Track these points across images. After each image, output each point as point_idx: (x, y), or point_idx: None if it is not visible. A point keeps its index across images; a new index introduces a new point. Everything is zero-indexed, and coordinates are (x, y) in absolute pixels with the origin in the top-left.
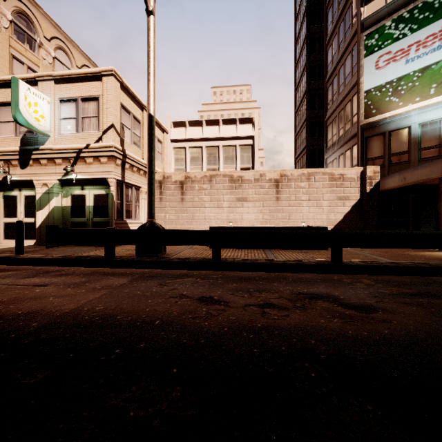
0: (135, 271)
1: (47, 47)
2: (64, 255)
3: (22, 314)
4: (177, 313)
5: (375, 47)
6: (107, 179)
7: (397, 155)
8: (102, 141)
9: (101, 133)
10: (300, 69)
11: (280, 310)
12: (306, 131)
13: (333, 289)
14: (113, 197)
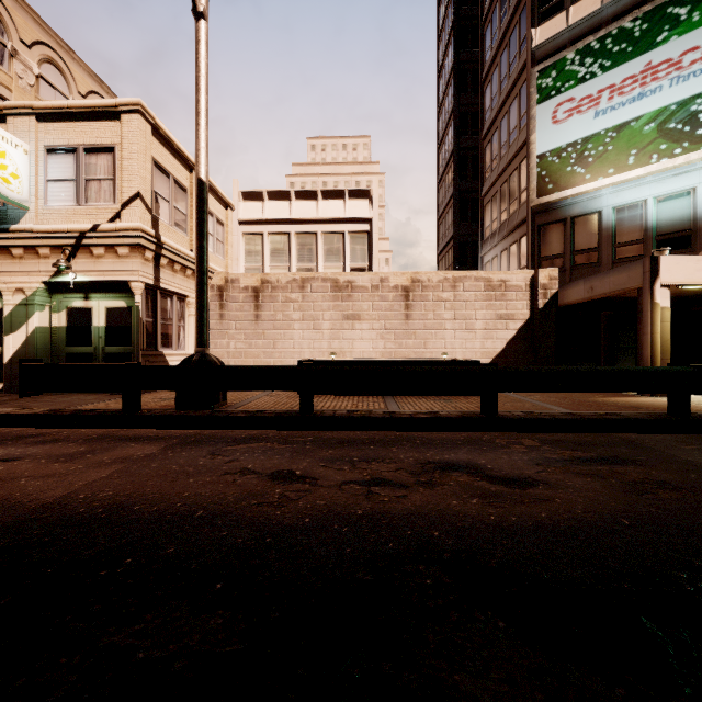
0: (173, 432)
1: (25, 59)
2: (53, 408)
3: None
4: (234, 498)
5: (552, 90)
6: (129, 282)
7: (583, 252)
8: (121, 221)
9: (119, 207)
10: (445, 116)
11: (394, 488)
12: (453, 213)
13: (478, 454)
14: (140, 313)
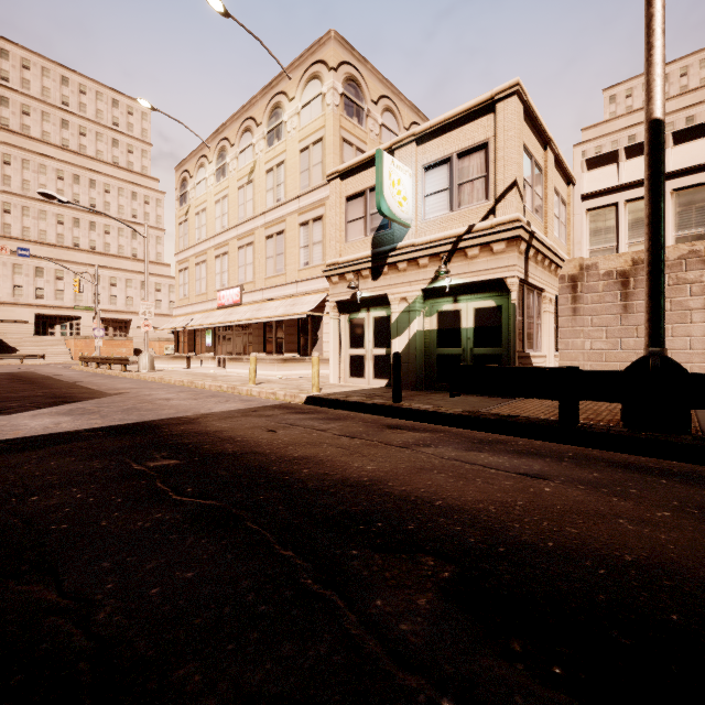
0: (686, 468)
1: (374, 114)
2: (464, 409)
3: (646, 568)
4: None
5: None
6: (504, 279)
7: None
8: (495, 216)
9: (492, 202)
10: None
11: None
12: None
13: None
14: (515, 311)
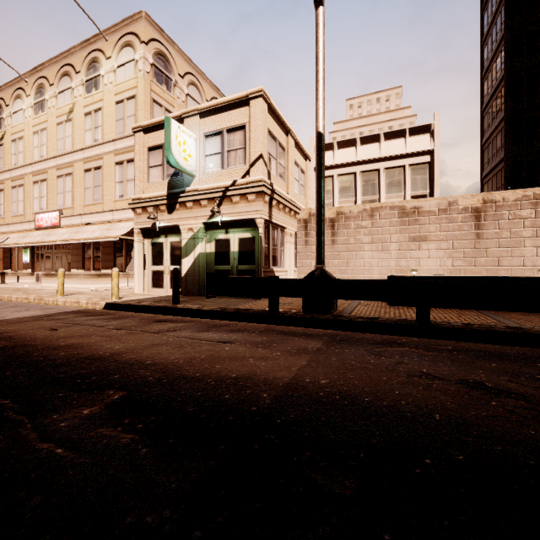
0: (316, 331)
1: (181, 85)
2: (220, 307)
3: (238, 378)
4: (453, 404)
5: None
6: (255, 219)
7: None
8: (249, 176)
9: (248, 167)
10: (492, 46)
11: None
12: (504, 135)
13: None
14: (262, 241)
